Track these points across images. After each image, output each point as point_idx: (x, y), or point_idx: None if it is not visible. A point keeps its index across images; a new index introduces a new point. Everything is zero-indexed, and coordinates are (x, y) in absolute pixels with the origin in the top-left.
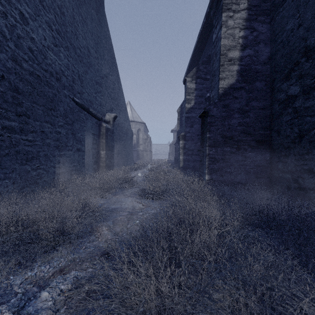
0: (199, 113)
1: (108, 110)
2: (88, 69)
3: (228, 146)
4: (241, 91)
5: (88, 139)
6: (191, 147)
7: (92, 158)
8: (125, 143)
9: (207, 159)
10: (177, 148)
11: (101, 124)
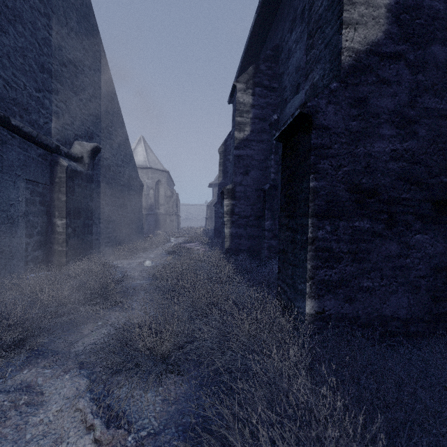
0: (280, 127)
1: (81, 135)
2: (9, 23)
3: (365, 216)
4: (399, 64)
5: (10, 191)
6: (245, 211)
7: (29, 235)
8: (125, 202)
9: (310, 254)
10: (219, 212)
11: (57, 161)
